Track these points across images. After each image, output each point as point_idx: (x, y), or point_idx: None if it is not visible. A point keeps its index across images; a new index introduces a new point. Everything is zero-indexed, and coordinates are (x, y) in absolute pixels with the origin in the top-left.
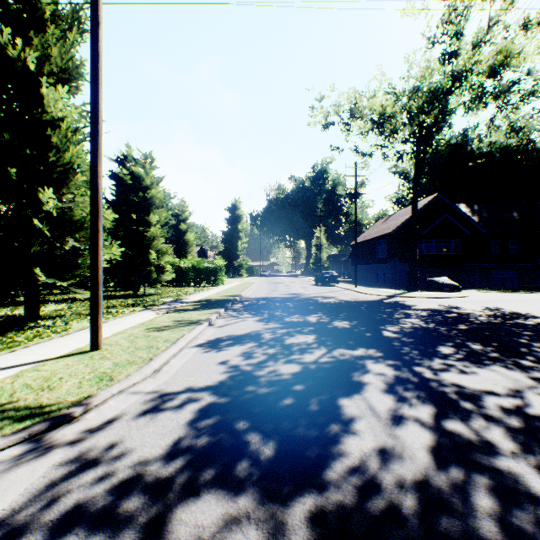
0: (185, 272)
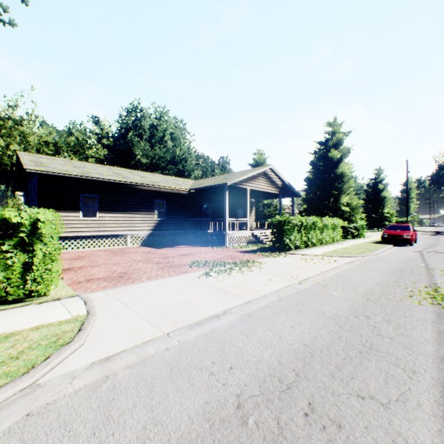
0: None
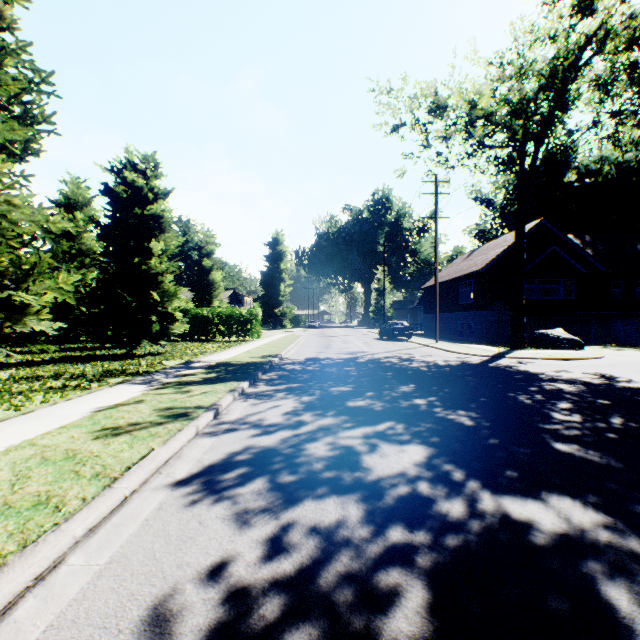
0: (208, 323)
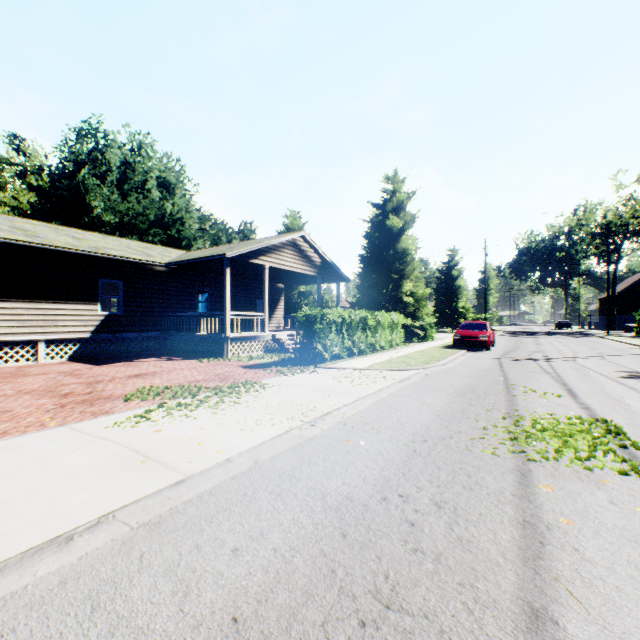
0: None
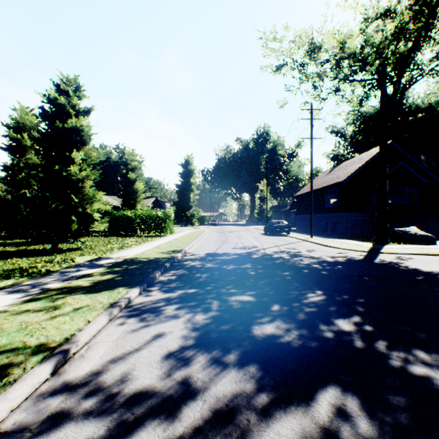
0: (132, 222)
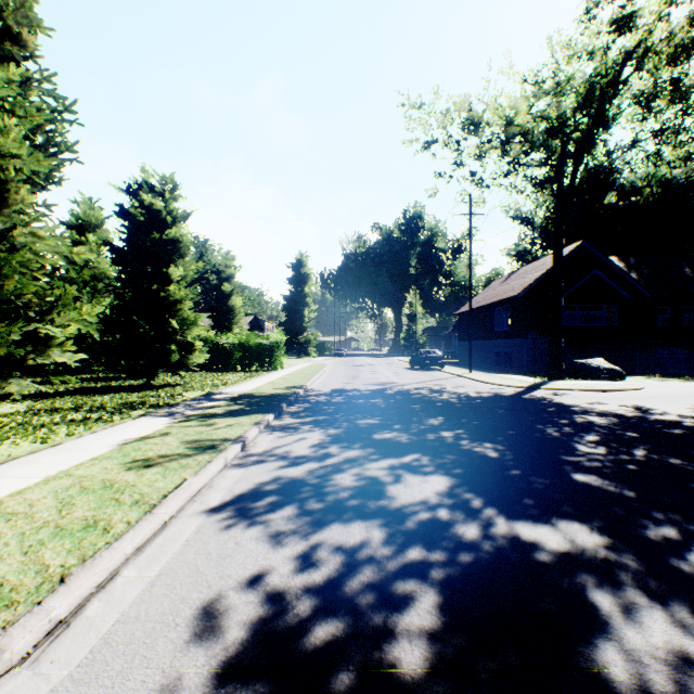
0: (228, 352)
